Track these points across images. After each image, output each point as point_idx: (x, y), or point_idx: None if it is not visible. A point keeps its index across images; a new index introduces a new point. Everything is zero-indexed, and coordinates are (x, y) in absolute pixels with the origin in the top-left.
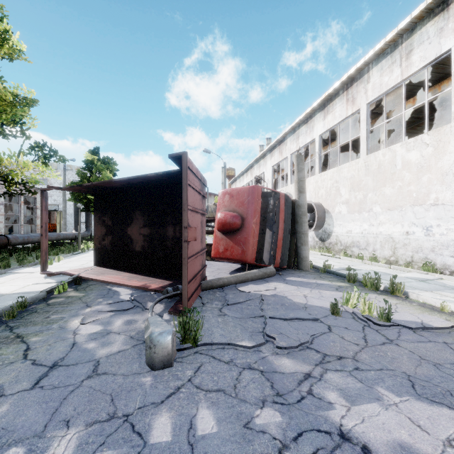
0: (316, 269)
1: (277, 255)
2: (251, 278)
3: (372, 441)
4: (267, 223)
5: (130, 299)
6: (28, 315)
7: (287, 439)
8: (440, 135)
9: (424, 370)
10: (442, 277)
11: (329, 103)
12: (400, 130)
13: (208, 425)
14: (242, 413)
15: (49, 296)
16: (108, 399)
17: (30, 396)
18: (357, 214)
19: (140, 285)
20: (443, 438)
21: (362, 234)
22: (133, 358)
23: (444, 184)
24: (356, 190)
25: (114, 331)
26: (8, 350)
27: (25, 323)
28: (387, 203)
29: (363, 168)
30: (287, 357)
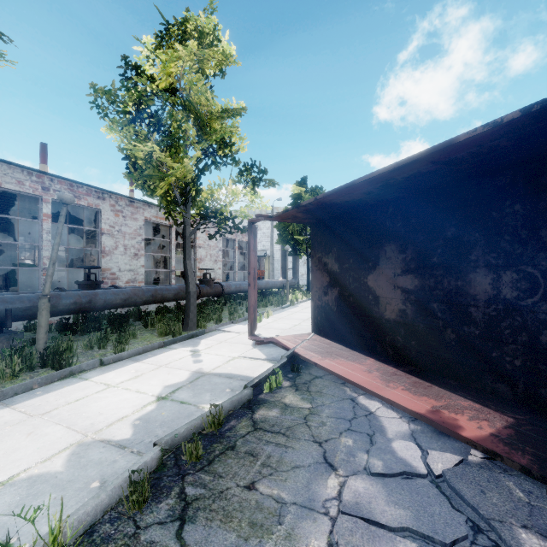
0: None
1: None
2: None
3: None
4: None
5: (425, 467)
6: (220, 456)
7: None
8: None
9: None
10: None
11: None
12: None
13: None
14: None
15: (256, 394)
16: None
17: None
18: None
19: (424, 411)
20: None
21: None
22: None
23: None
24: None
25: None
26: None
27: (211, 495)
28: None
29: None
30: None
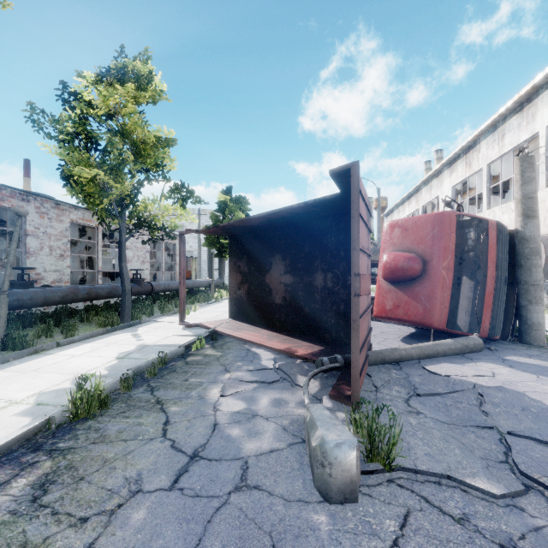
0: None
1: (483, 317)
2: (443, 352)
3: None
4: (464, 267)
5: (274, 367)
6: (167, 374)
7: None
8: None
9: None
10: None
11: None
12: None
13: None
14: None
15: (187, 352)
16: (268, 543)
17: (168, 503)
18: None
19: (283, 348)
20: None
21: None
22: (293, 468)
23: None
24: None
25: (261, 414)
26: (148, 419)
27: (165, 384)
28: None
29: None
30: None
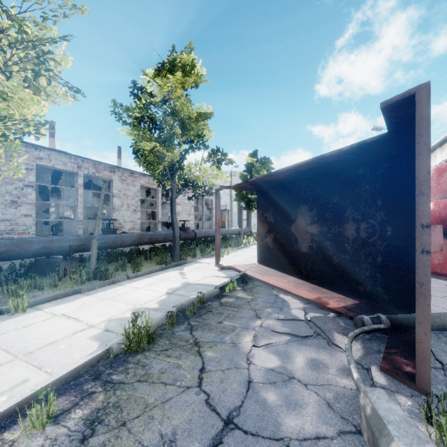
0: None
1: None
2: None
3: None
4: None
5: (305, 318)
6: (204, 313)
7: None
8: None
9: None
10: None
11: None
12: None
13: None
14: None
15: (221, 292)
16: None
17: None
18: None
19: (312, 298)
20: None
21: None
22: None
23: None
24: None
25: (297, 377)
26: (186, 361)
27: (202, 324)
28: None
29: None
30: None
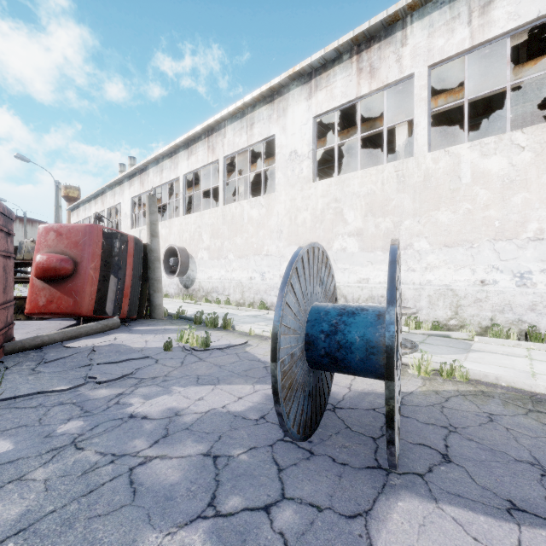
0: (171, 316)
1: (123, 304)
2: (86, 332)
3: (151, 412)
4: (112, 268)
5: None
6: None
7: (85, 431)
8: (269, 200)
9: (211, 371)
10: (268, 313)
11: (193, 144)
12: (260, 184)
13: (3, 448)
14: (45, 431)
15: None
16: None
17: None
18: (216, 261)
19: None
20: (197, 398)
21: (221, 280)
22: None
23: (272, 239)
24: (216, 237)
25: None
26: None
27: None
28: (238, 251)
29: (221, 217)
30: (105, 388)
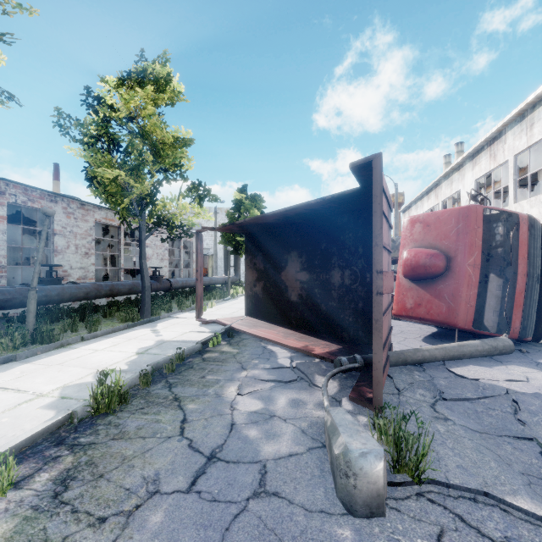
0: None
1: (513, 317)
2: (469, 354)
3: None
4: (492, 264)
5: (291, 366)
6: (185, 370)
7: None
8: None
9: None
10: None
11: None
12: None
13: None
14: None
15: (204, 348)
16: None
17: (186, 506)
18: None
19: (300, 347)
20: None
21: None
22: (313, 475)
23: None
24: None
25: (278, 415)
26: (166, 416)
27: (183, 381)
28: None
29: None
30: None
